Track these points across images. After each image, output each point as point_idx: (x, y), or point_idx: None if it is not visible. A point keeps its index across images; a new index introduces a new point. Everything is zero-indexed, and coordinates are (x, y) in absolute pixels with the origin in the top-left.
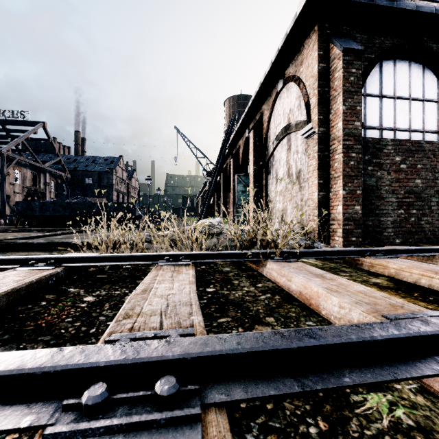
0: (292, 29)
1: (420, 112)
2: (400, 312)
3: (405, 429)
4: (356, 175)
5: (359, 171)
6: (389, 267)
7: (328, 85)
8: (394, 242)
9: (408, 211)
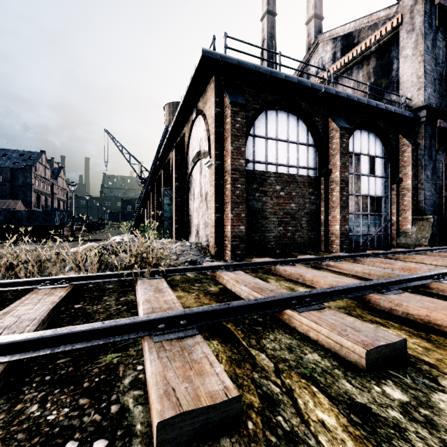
0: (195, 75)
1: (295, 152)
2: (165, 312)
3: (110, 364)
4: (241, 201)
5: (244, 199)
6: (224, 279)
7: (223, 126)
8: (275, 252)
9: (286, 228)
